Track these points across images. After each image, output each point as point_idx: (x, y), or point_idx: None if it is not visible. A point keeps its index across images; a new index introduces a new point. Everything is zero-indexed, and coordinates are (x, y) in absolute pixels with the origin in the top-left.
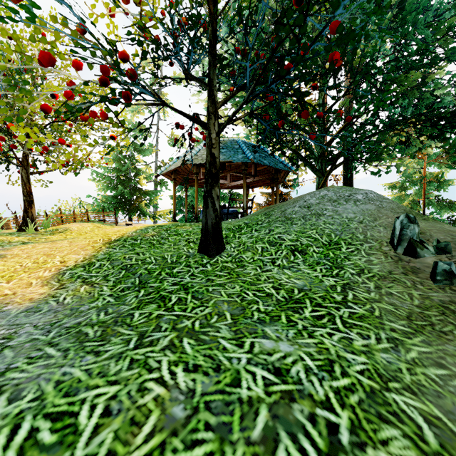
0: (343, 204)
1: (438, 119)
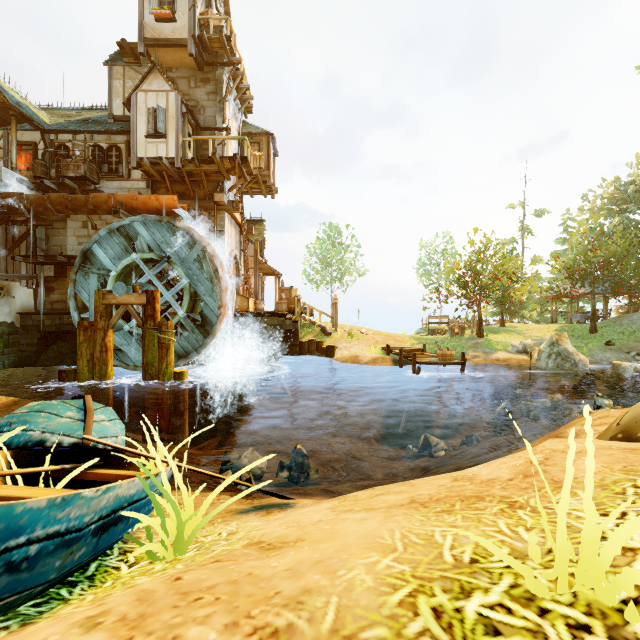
0: None
1: None
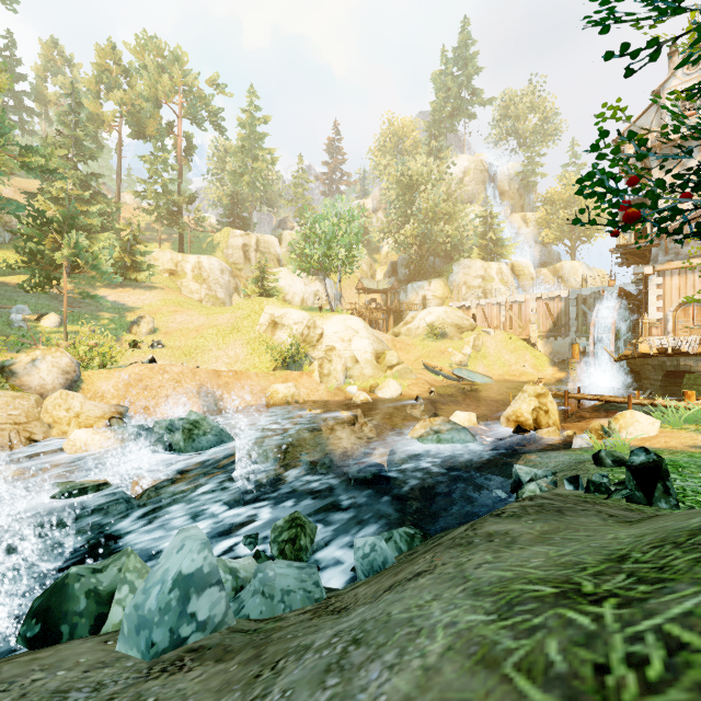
0: None
1: None
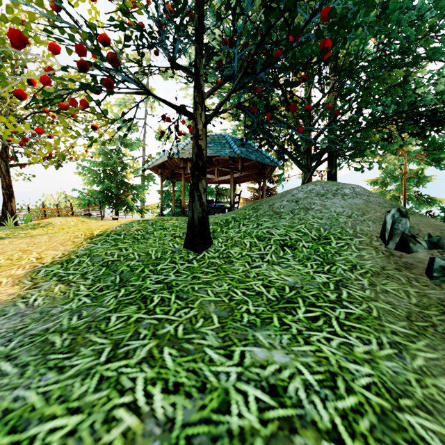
0: (330, 199)
1: (419, 117)
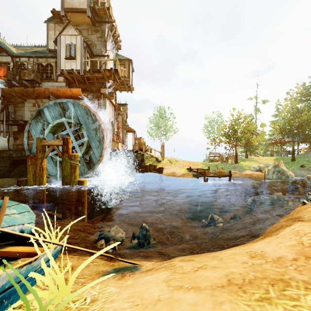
0: None
1: None
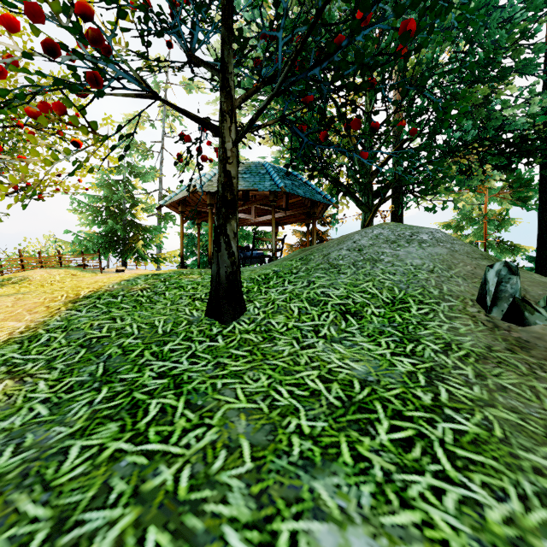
0: (404, 247)
1: (505, 145)
